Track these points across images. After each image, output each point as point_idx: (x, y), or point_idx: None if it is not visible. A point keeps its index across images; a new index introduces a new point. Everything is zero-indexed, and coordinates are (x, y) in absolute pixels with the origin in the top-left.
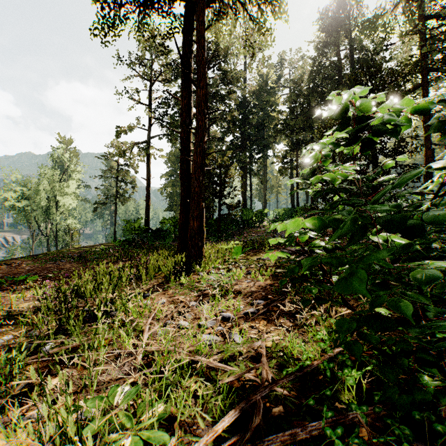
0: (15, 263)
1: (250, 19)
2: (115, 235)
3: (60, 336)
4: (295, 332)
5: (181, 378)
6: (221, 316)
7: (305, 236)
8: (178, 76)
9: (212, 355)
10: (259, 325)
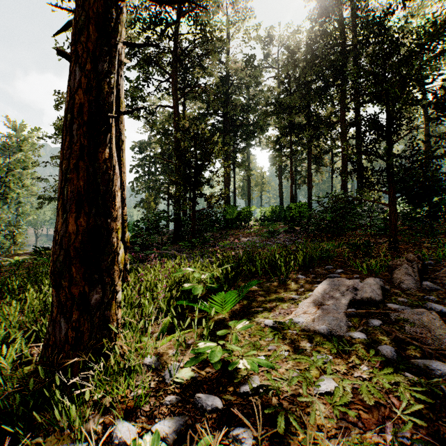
0: None
1: None
2: None
3: None
4: None
5: None
6: None
7: None
8: (143, 31)
9: None
10: None
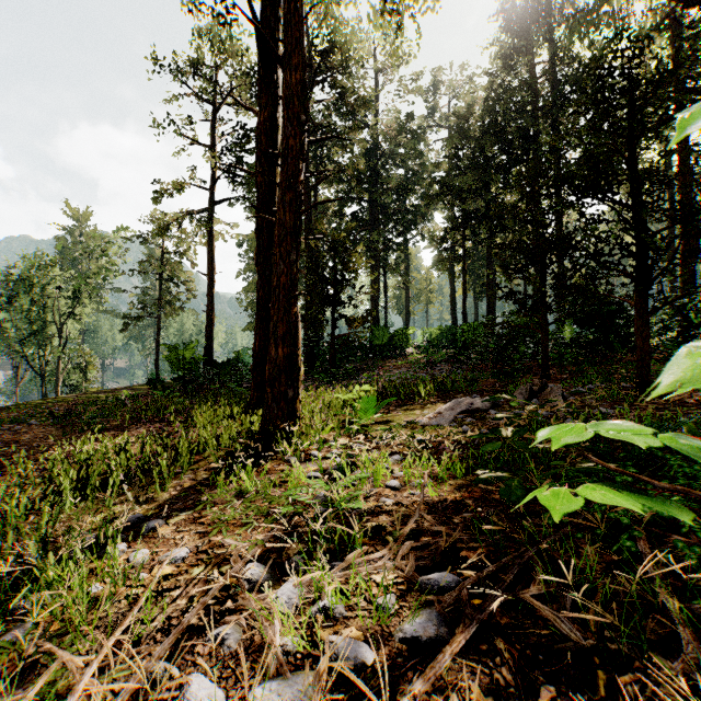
0: None
1: None
2: (157, 370)
3: None
4: None
5: None
6: (331, 655)
7: None
8: None
9: None
10: None
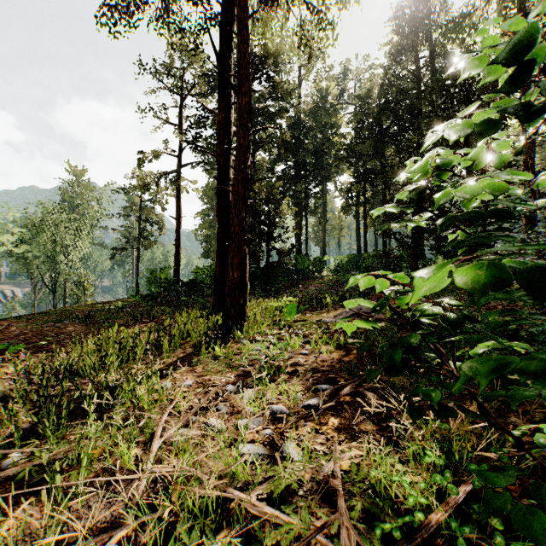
0: (3, 326)
1: (308, 7)
2: (137, 288)
3: (33, 441)
4: (383, 441)
5: (203, 535)
6: (270, 411)
7: (407, 296)
8: (216, 89)
9: (255, 487)
10: (327, 428)
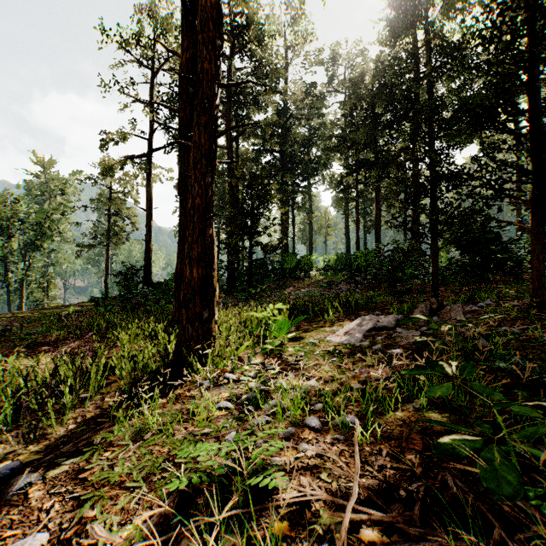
0: None
1: None
2: (106, 289)
3: None
4: None
5: None
6: None
7: None
8: None
9: None
10: None
